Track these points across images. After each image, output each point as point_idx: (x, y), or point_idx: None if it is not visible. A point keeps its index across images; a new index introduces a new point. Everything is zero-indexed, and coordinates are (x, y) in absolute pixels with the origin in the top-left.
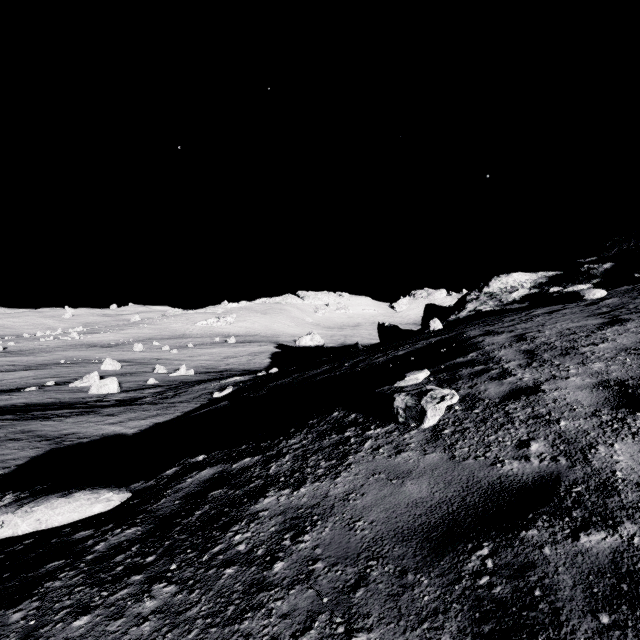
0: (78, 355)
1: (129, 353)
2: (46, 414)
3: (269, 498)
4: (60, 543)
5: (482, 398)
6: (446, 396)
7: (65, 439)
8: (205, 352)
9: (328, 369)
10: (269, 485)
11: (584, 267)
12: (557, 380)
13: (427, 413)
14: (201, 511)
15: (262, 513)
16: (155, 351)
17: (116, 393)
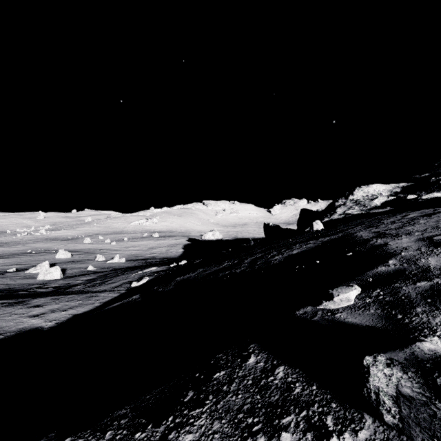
0: (42, 246)
1: (80, 245)
2: None
3: None
4: None
5: None
6: None
7: None
8: (136, 244)
9: (229, 265)
10: None
11: (433, 179)
12: None
13: None
14: None
15: None
16: (99, 243)
17: (58, 279)
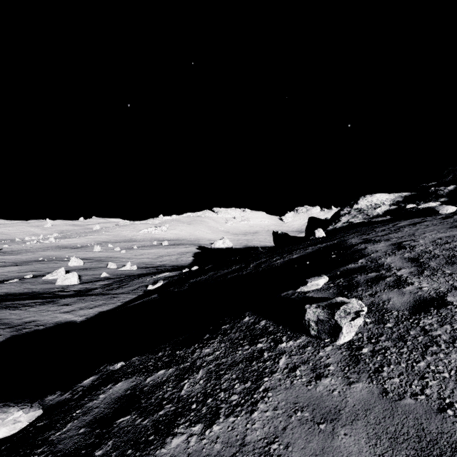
0: (53, 254)
1: (90, 253)
2: (15, 304)
3: (178, 438)
4: None
5: (389, 309)
6: (361, 312)
7: (25, 326)
8: (146, 252)
9: (237, 269)
10: (179, 415)
11: (432, 189)
12: None
13: (342, 329)
14: (102, 451)
15: None
16: (109, 251)
17: (76, 284)
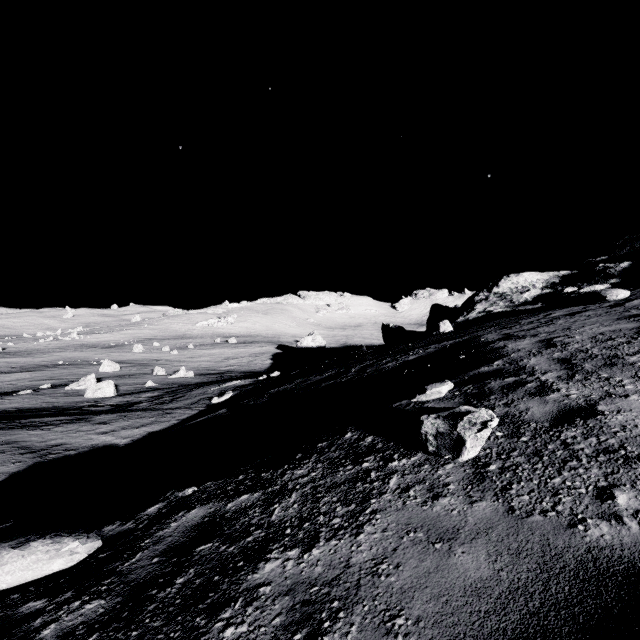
0: (77, 356)
1: (129, 354)
2: (34, 422)
3: (272, 563)
4: (1, 620)
5: (526, 421)
6: (489, 422)
7: (51, 451)
8: (205, 353)
9: (333, 374)
10: (272, 540)
11: (599, 266)
12: (615, 399)
13: (466, 443)
14: (184, 578)
15: (262, 589)
16: (155, 352)
17: (112, 397)
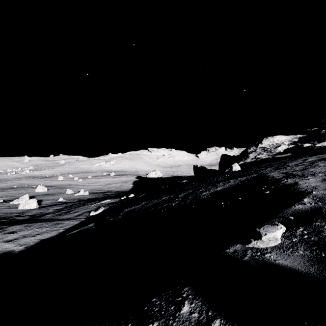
0: (26, 183)
1: (55, 181)
2: None
3: None
4: None
5: None
6: None
7: None
8: (97, 181)
9: (166, 199)
10: None
11: (323, 131)
12: None
13: None
14: None
15: None
16: (70, 180)
17: (35, 209)
